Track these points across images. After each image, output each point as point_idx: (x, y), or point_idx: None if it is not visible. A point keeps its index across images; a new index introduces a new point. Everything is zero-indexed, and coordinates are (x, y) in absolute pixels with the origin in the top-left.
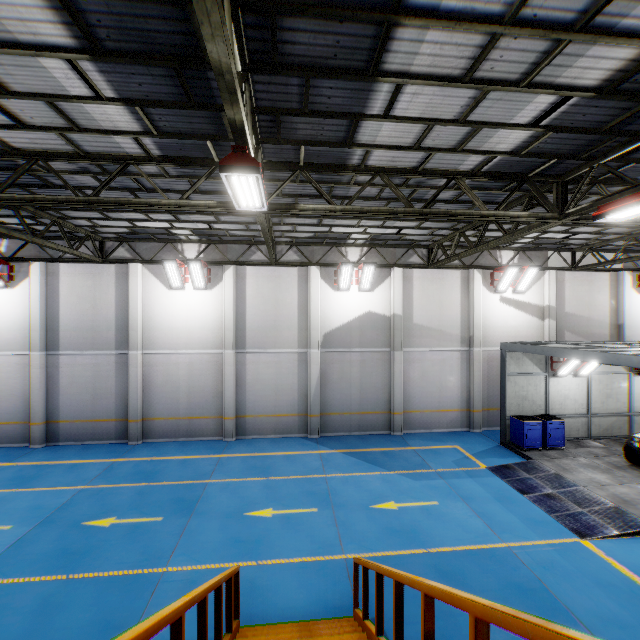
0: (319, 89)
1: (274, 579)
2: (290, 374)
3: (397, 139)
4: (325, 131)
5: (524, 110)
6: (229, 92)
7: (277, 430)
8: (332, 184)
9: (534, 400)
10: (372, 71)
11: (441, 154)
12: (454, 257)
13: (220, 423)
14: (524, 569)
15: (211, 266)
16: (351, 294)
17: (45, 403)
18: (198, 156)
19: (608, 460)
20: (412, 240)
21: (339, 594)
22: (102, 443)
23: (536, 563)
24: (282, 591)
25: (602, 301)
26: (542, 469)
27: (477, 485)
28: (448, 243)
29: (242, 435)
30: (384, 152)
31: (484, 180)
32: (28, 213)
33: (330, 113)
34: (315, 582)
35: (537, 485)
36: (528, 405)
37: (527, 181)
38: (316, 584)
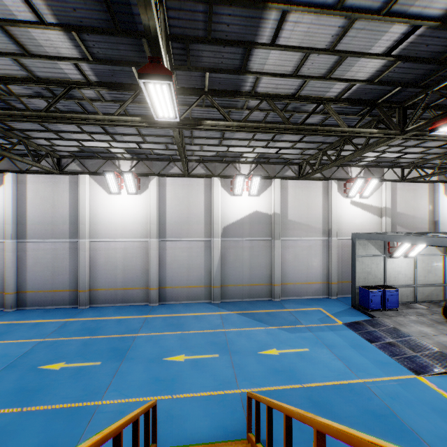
0: (220, 17)
1: (185, 409)
2: (198, 256)
3: (280, 67)
4: (224, 59)
5: (381, 40)
6: None
7: (189, 297)
8: (230, 108)
9: (376, 275)
10: None
11: (313, 82)
12: (318, 170)
13: (147, 292)
14: (376, 399)
15: (140, 177)
16: (243, 198)
17: (16, 278)
18: (126, 82)
19: (431, 317)
20: (287, 158)
21: (235, 421)
22: (59, 307)
23: (385, 394)
24: (191, 419)
25: (423, 204)
26: (383, 324)
27: (337, 336)
28: (313, 161)
29: (163, 301)
30: (270, 80)
31: (344, 105)
32: (0, 133)
33: (229, 41)
34: (217, 411)
35: (381, 336)
36: (372, 278)
37: (377, 106)
38: (217, 413)
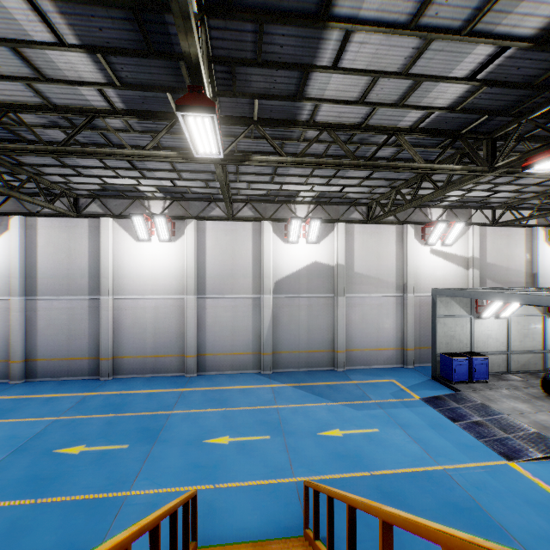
0: (272, 37)
1: (230, 501)
2: (245, 317)
3: (344, 93)
4: (277, 84)
5: (463, 62)
6: (183, 18)
7: (234, 367)
8: (283, 140)
9: (461, 339)
10: (323, 16)
11: (383, 110)
12: (391, 212)
13: (183, 361)
14: (459, 489)
15: (175, 221)
16: (299, 246)
17: (24, 343)
18: (159, 110)
19: (527, 391)
20: (353, 198)
21: (290, 515)
22: (76, 379)
23: (470, 484)
24: (237, 512)
25: (519, 253)
26: (469, 399)
27: (413, 414)
28: (385, 201)
29: (202, 371)
30: (331, 107)
31: (421, 136)
32: (6, 169)
33: (282, 63)
34: (268, 504)
35: (466, 414)
36: (456, 344)
37: (460, 138)
38: (269, 505)
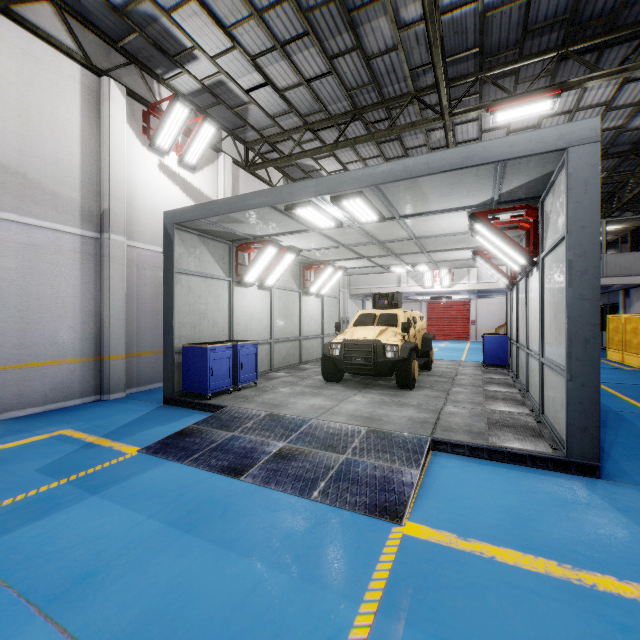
0: None
1: None
2: None
3: None
4: None
5: None
6: None
7: None
8: None
9: (216, 320)
10: None
11: None
12: None
13: None
14: None
15: None
16: None
17: None
18: None
19: (306, 384)
20: None
21: None
22: None
23: None
24: None
25: None
26: (247, 415)
27: (115, 508)
28: None
29: None
30: None
31: None
32: None
33: None
34: None
35: (254, 444)
36: (208, 328)
37: None
38: None
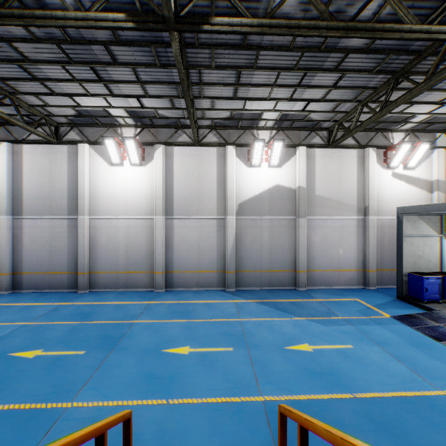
0: None
1: (183, 422)
2: (210, 237)
3: None
4: None
5: None
6: None
7: (199, 284)
8: None
9: (429, 259)
10: None
11: None
12: (356, 128)
13: (152, 277)
14: None
15: (145, 146)
16: (262, 170)
17: (12, 258)
18: None
19: None
20: (315, 120)
21: (258, 445)
22: (57, 291)
23: None
24: (191, 438)
25: None
26: None
27: (387, 331)
28: (346, 125)
29: (170, 287)
30: None
31: None
32: None
33: None
34: (230, 428)
35: None
36: (423, 263)
37: None
38: (231, 431)
